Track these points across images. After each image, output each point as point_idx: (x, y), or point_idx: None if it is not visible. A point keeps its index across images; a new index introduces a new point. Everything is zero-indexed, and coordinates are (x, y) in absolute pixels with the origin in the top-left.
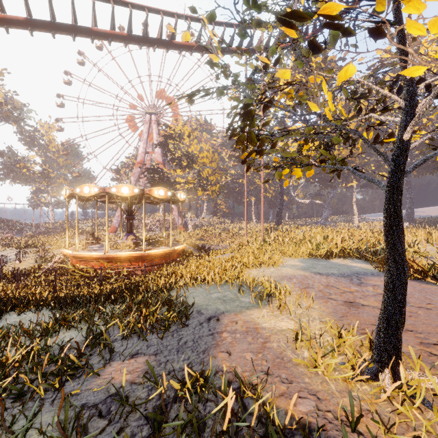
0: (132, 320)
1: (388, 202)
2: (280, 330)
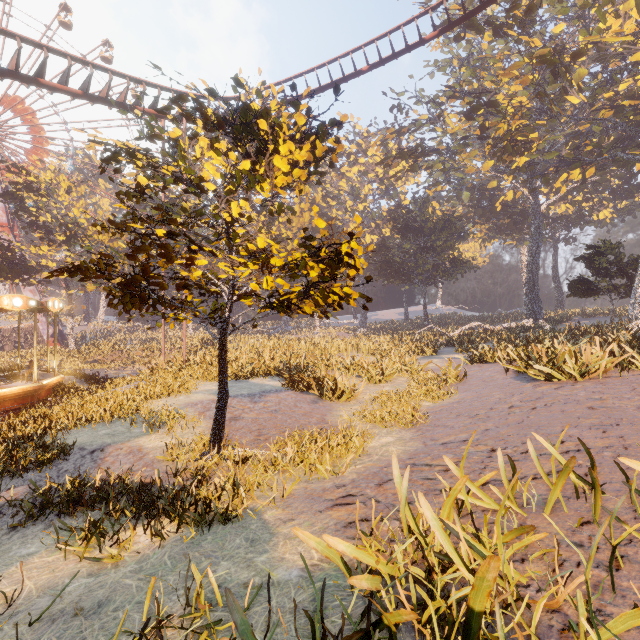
0: (1, 465)
1: (219, 351)
2: (161, 447)
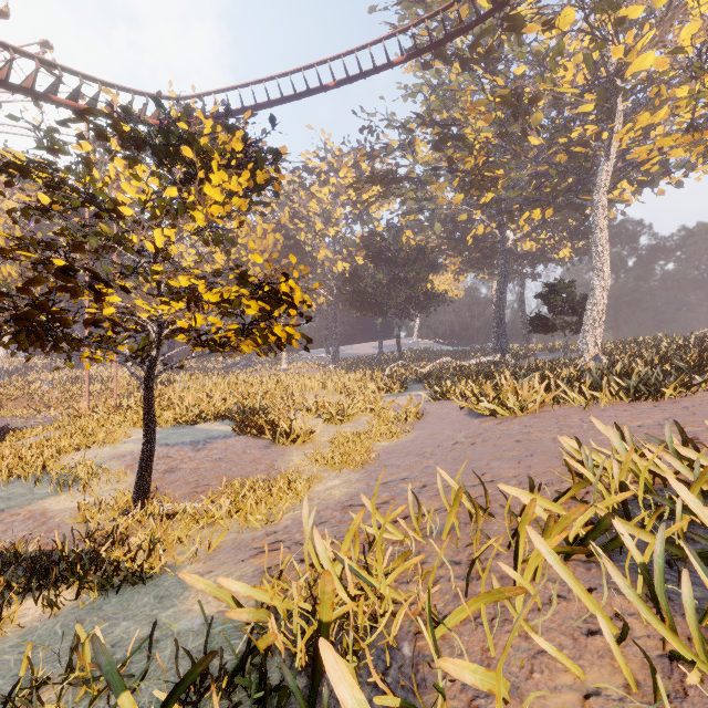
0: None
1: (144, 395)
2: (73, 508)
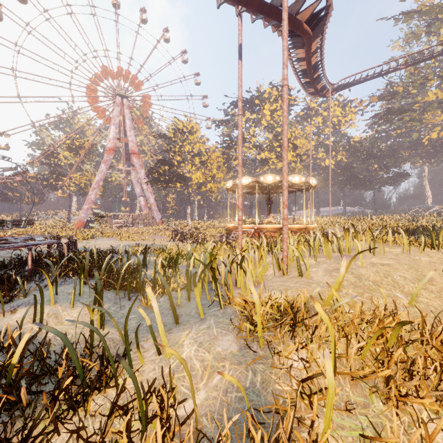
0: None
1: None
2: None
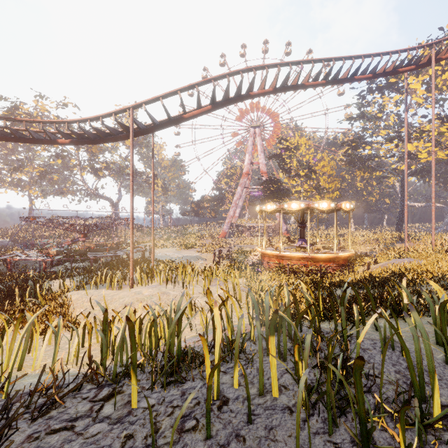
0: None
1: None
2: None
